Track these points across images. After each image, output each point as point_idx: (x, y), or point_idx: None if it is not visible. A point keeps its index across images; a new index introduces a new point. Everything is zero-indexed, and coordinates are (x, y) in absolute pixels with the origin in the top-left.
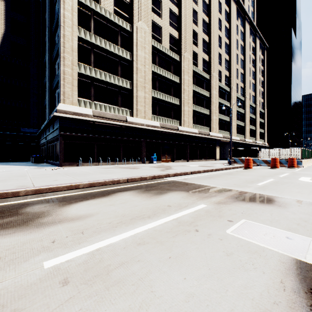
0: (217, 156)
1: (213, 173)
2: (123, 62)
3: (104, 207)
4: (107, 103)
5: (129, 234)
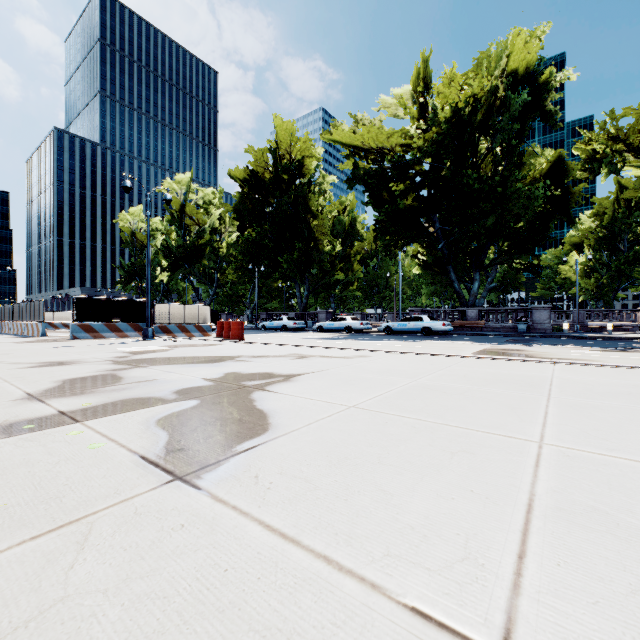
0: None
1: None
2: None
3: None
4: None
5: None
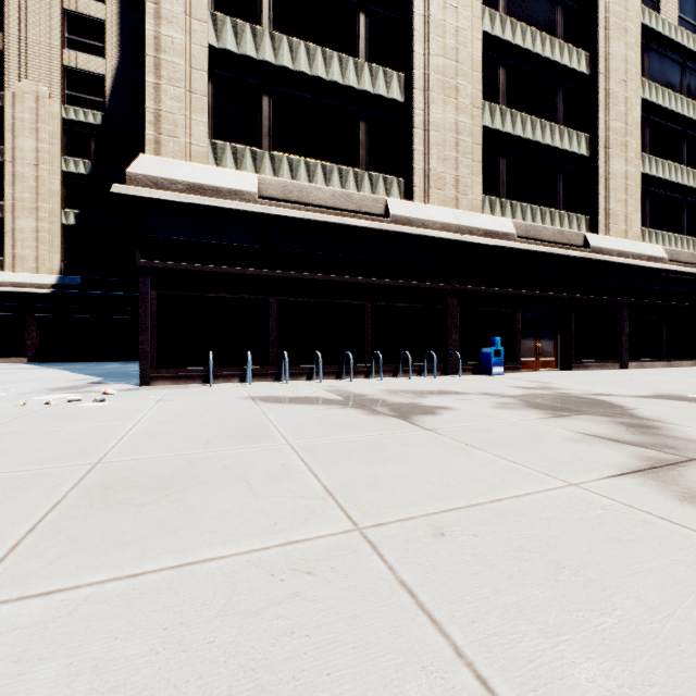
0: None
1: None
2: (376, 8)
3: None
4: (320, 156)
5: None
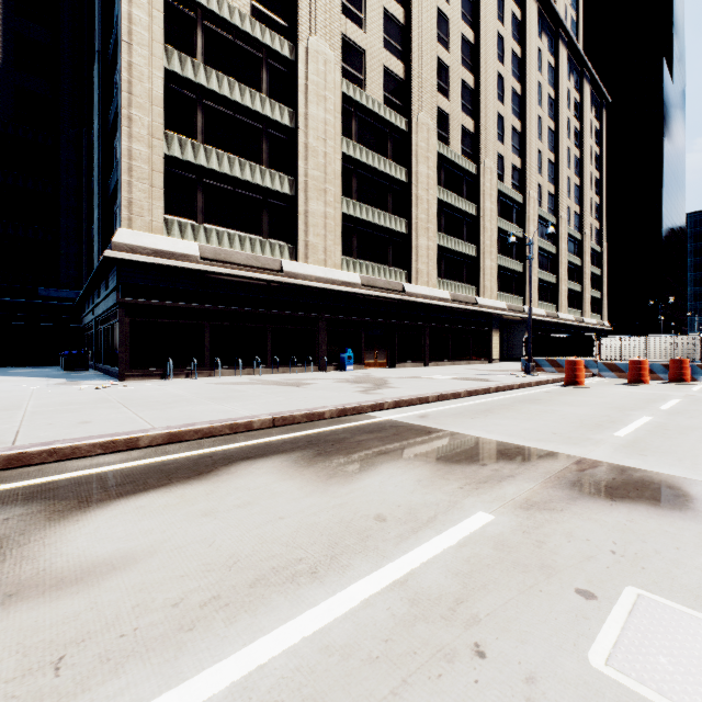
0: (493, 352)
1: (492, 398)
2: (274, 131)
3: (181, 523)
4: (237, 228)
5: (227, 677)
